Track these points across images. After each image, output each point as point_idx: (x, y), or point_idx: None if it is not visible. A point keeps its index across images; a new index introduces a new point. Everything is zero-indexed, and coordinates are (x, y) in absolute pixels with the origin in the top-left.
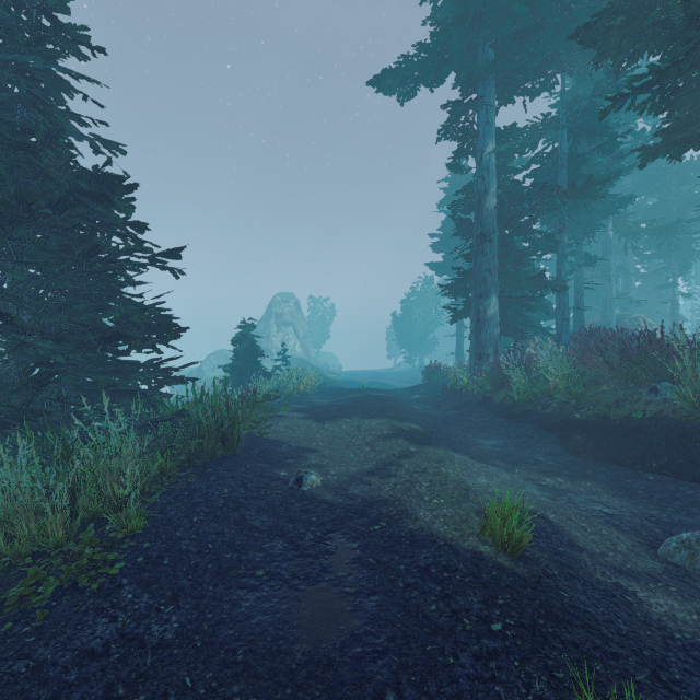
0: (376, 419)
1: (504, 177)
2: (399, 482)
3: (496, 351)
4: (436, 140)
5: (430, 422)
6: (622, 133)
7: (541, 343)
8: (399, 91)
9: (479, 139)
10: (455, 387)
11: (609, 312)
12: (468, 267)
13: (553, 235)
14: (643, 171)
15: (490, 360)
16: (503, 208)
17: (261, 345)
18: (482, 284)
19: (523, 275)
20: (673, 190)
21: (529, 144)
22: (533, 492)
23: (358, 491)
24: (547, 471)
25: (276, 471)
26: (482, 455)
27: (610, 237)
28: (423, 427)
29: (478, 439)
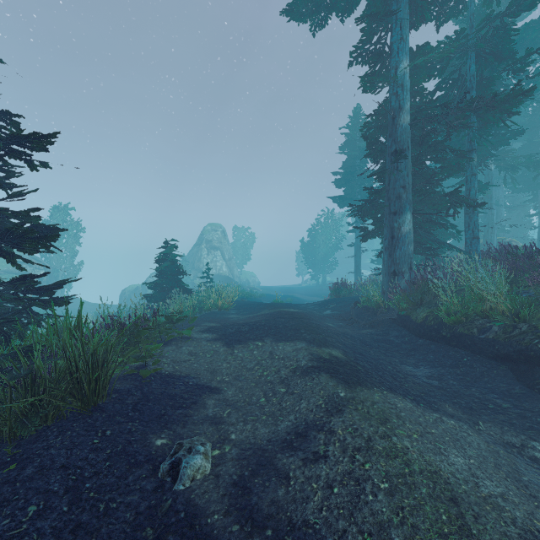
0: (291, 343)
1: (414, 99)
2: (336, 478)
3: (410, 268)
4: (348, 64)
5: (349, 344)
6: (537, 50)
7: (440, 262)
8: (312, 19)
9: (393, 56)
10: (367, 304)
11: (491, 236)
12: (367, 198)
13: (465, 154)
14: (512, 118)
15: (405, 277)
16: (414, 129)
17: (194, 265)
18: (397, 201)
19: (434, 194)
20: (539, 134)
21: (438, 69)
22: (538, 481)
23: (267, 497)
24: (525, 428)
25: (150, 438)
26: (423, 394)
27: (492, 171)
28: (345, 352)
29: (406, 366)
